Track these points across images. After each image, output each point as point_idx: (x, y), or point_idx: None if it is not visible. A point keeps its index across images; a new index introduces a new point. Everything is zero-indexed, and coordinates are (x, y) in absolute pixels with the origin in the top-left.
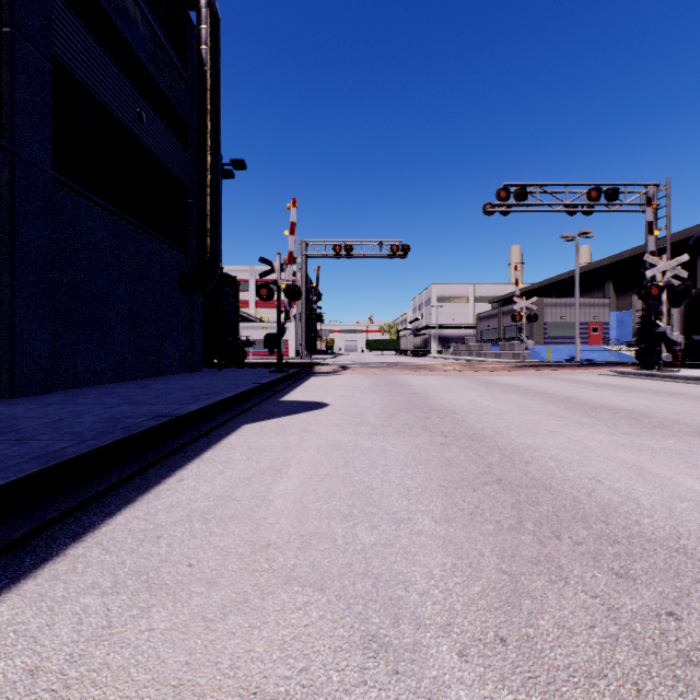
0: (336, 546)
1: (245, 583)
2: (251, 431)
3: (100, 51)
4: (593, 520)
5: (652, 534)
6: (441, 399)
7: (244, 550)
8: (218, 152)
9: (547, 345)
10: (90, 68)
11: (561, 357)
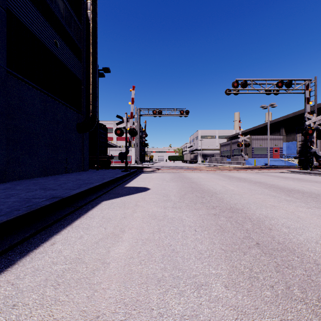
0: (151, 318)
1: None
2: (106, 205)
3: (33, 8)
4: None
5: None
6: (208, 186)
7: None
8: (96, 63)
9: (253, 158)
10: (28, 16)
11: (260, 163)
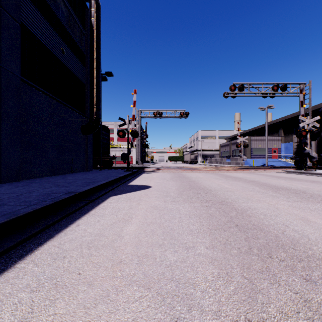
0: (156, 262)
1: (108, 284)
2: (114, 200)
3: (43, 20)
4: (287, 247)
5: (319, 255)
6: (204, 184)
7: (108, 265)
8: (99, 68)
9: (252, 158)
10: (38, 27)
11: (259, 164)
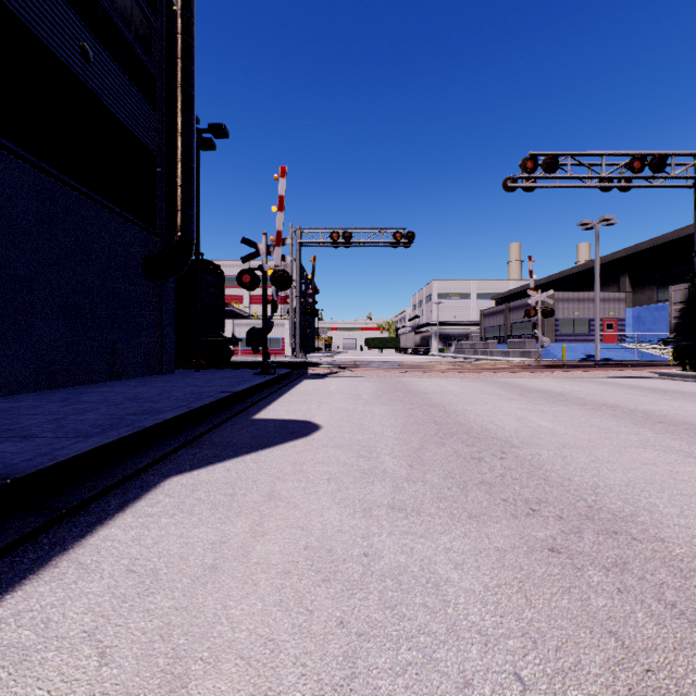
0: None
1: None
2: (169, 498)
3: None
4: None
5: None
6: (477, 416)
7: None
8: (190, 110)
9: (559, 342)
10: None
11: (576, 355)
